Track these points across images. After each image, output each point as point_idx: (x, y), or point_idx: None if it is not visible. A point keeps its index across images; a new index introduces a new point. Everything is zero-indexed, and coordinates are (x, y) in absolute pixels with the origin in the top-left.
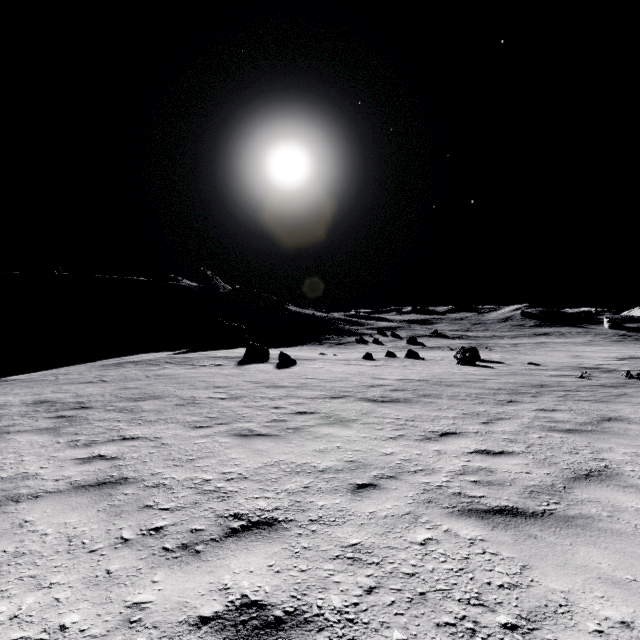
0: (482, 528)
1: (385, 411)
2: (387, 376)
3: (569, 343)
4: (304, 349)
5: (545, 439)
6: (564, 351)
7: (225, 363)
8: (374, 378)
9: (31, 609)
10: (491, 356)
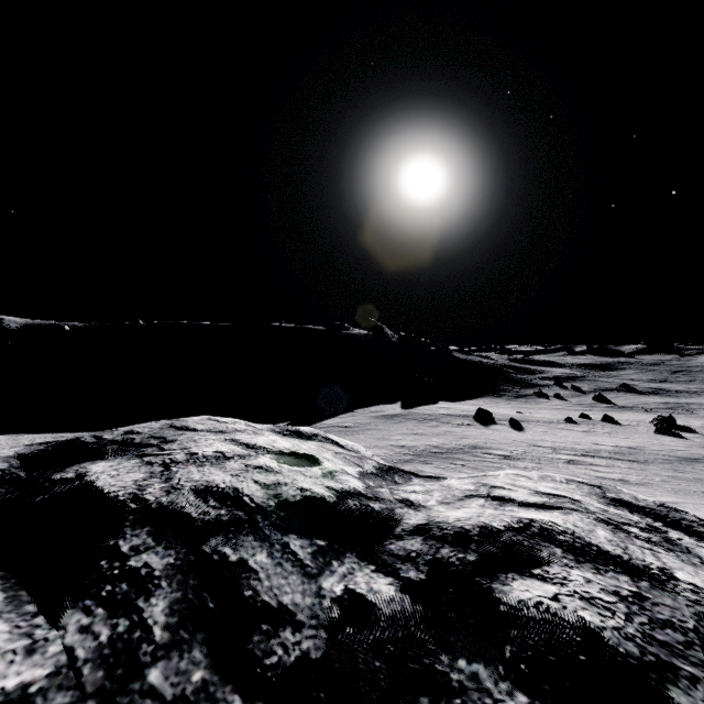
0: (666, 491)
1: (619, 464)
2: (603, 443)
3: None
4: (488, 402)
5: (697, 480)
6: None
7: (471, 423)
8: (595, 444)
9: None
10: (690, 423)
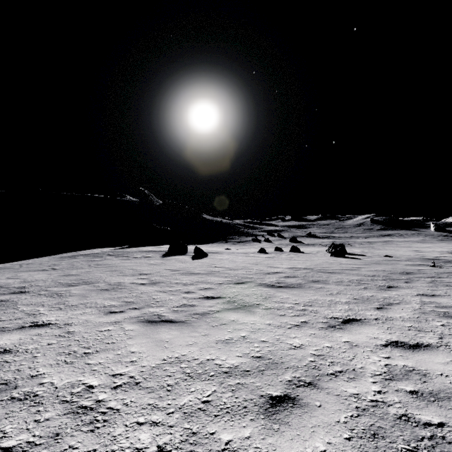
0: None
1: (283, 296)
2: (279, 265)
3: (408, 241)
4: (214, 246)
5: (451, 327)
6: (406, 247)
7: (153, 255)
8: (269, 267)
9: None
10: (353, 250)
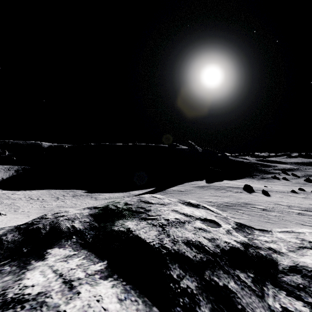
0: None
1: None
2: None
3: None
4: (248, 181)
5: None
6: None
7: (242, 191)
8: (311, 204)
9: (311, 229)
10: None
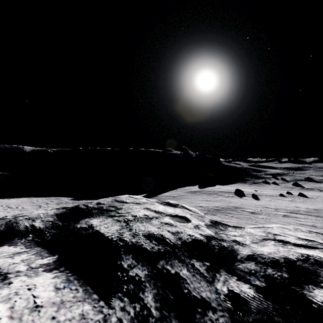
0: None
1: (310, 218)
2: (300, 206)
3: None
4: (240, 185)
5: None
6: None
7: (233, 196)
8: (296, 207)
9: None
10: None
